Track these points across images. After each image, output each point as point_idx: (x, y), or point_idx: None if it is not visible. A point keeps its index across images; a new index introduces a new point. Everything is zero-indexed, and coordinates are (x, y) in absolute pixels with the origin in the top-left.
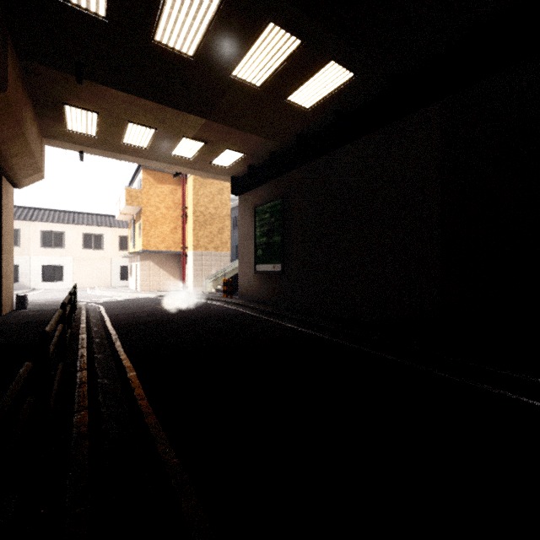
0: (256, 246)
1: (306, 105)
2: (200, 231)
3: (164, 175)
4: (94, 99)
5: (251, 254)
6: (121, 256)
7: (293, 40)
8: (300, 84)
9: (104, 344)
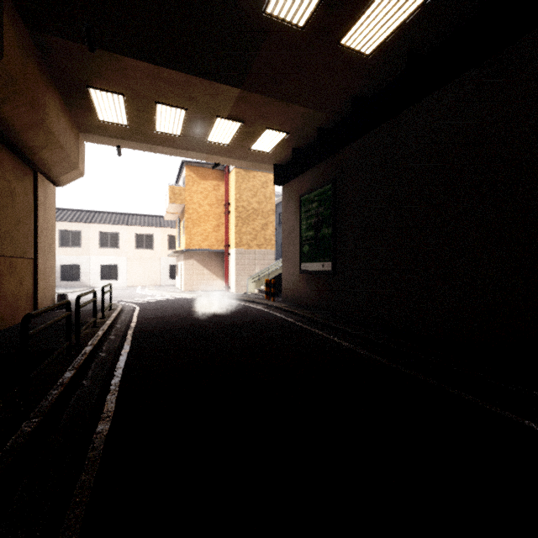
0: (301, 242)
1: (367, 48)
2: (242, 228)
3: (207, 170)
4: (116, 76)
5: (296, 251)
6: (168, 256)
7: None
8: (360, 13)
9: (106, 362)
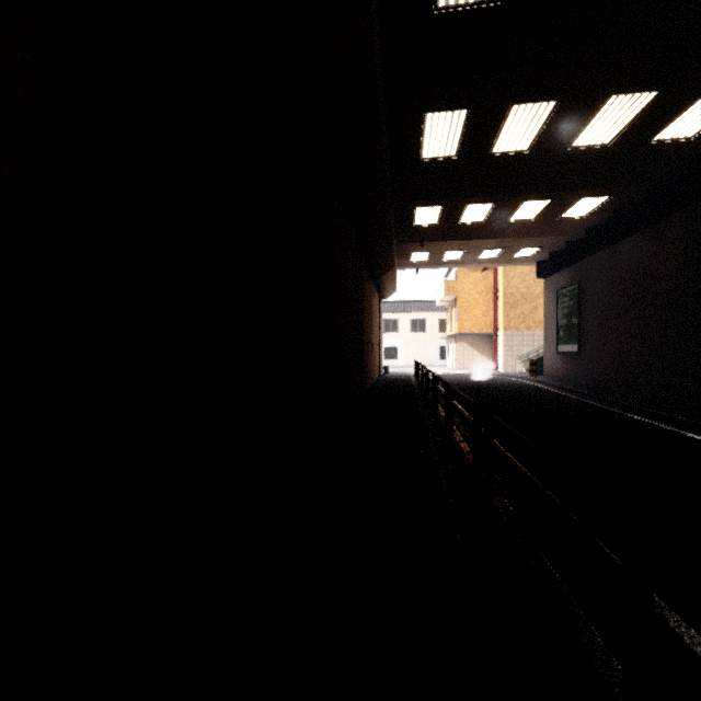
0: (557, 328)
1: (579, 216)
2: (510, 313)
3: None
4: (428, 247)
5: (554, 335)
6: (440, 338)
7: (544, 201)
8: (565, 211)
9: None
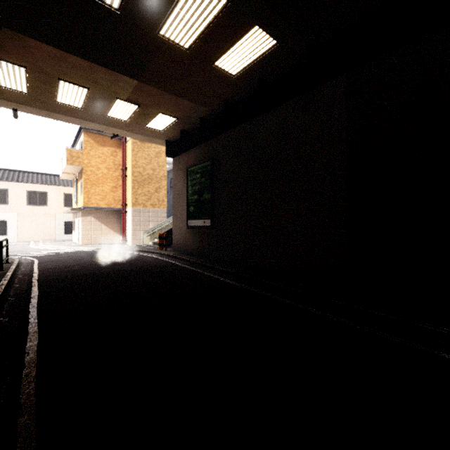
0: (188, 203)
1: (233, 71)
2: (138, 190)
3: (105, 138)
4: (19, 51)
5: (184, 210)
6: (65, 212)
7: None
8: (227, 49)
9: (18, 304)
